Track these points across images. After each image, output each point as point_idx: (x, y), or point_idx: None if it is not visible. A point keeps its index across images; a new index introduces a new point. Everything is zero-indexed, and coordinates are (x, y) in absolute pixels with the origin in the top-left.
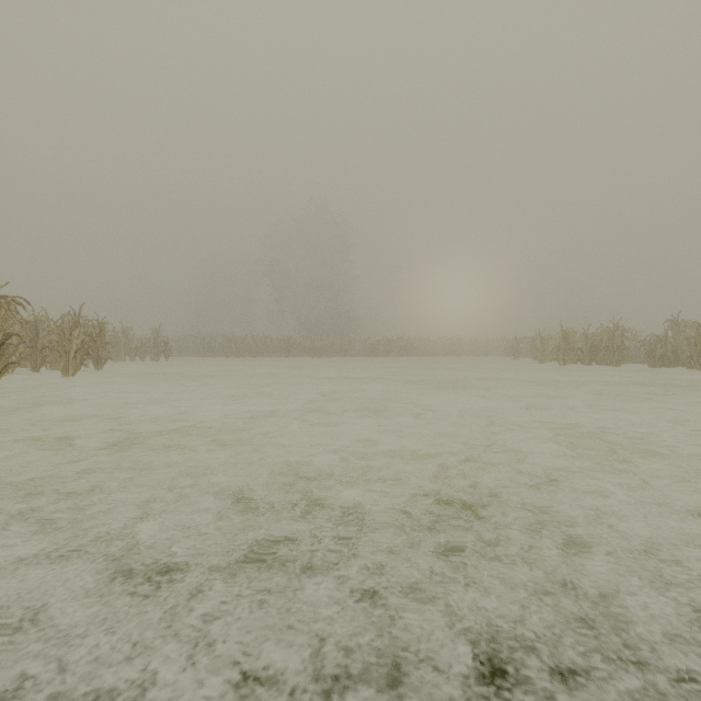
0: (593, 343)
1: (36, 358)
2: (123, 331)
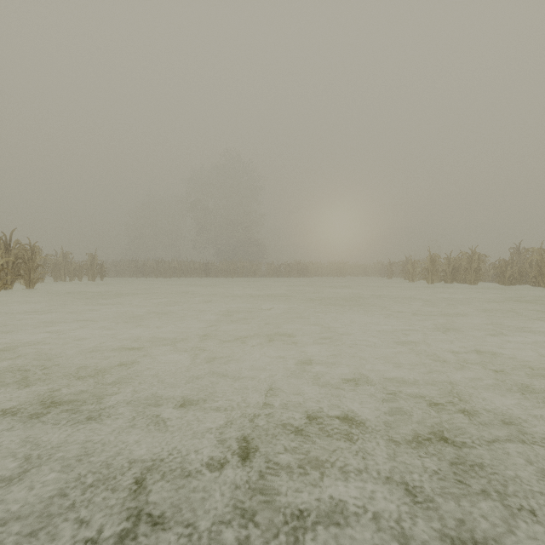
0: (454, 266)
1: None
2: (63, 255)
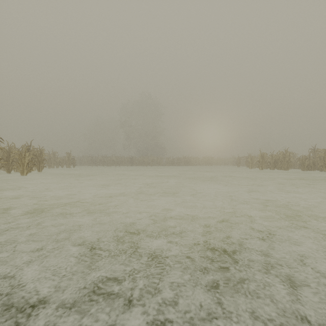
0: (275, 159)
1: (9, 166)
2: (53, 153)
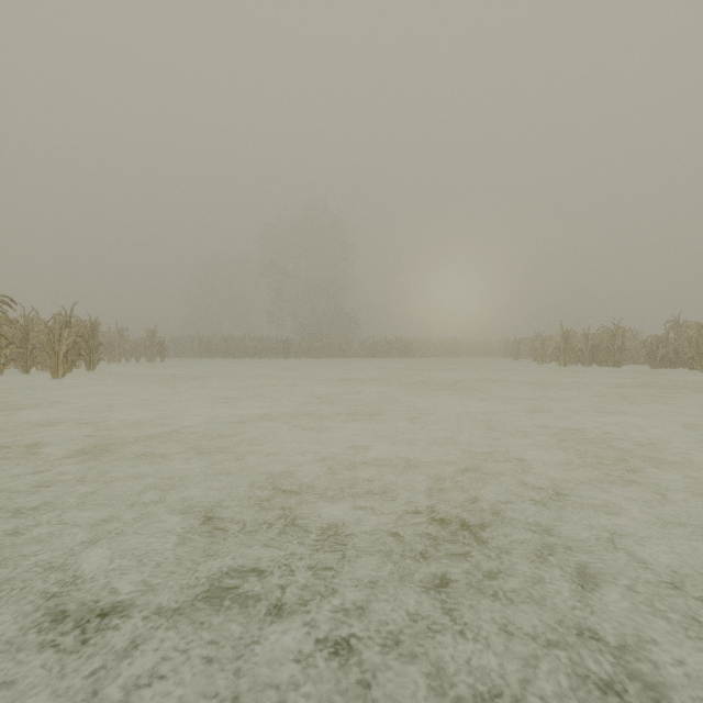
0: (593, 344)
1: (26, 359)
2: (118, 332)
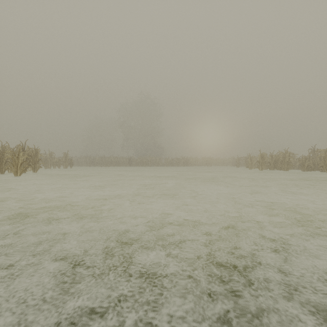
0: (275, 159)
1: (2, 167)
2: (49, 154)
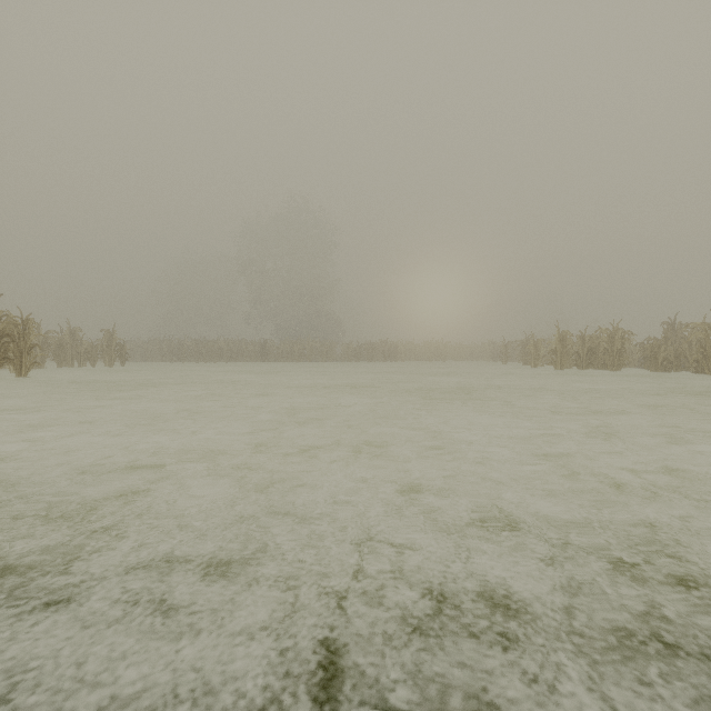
0: (590, 346)
1: None
2: (70, 332)
